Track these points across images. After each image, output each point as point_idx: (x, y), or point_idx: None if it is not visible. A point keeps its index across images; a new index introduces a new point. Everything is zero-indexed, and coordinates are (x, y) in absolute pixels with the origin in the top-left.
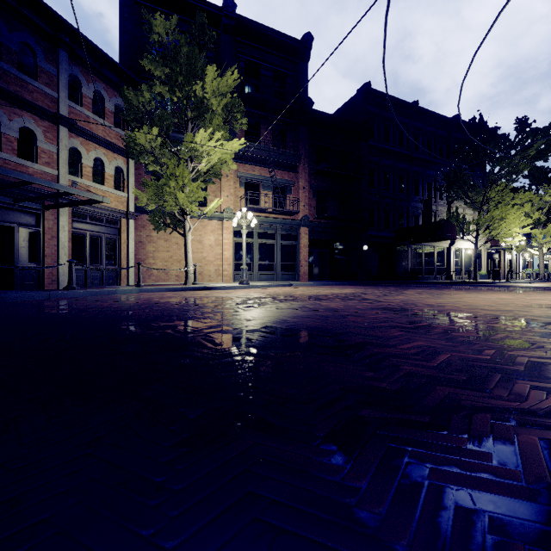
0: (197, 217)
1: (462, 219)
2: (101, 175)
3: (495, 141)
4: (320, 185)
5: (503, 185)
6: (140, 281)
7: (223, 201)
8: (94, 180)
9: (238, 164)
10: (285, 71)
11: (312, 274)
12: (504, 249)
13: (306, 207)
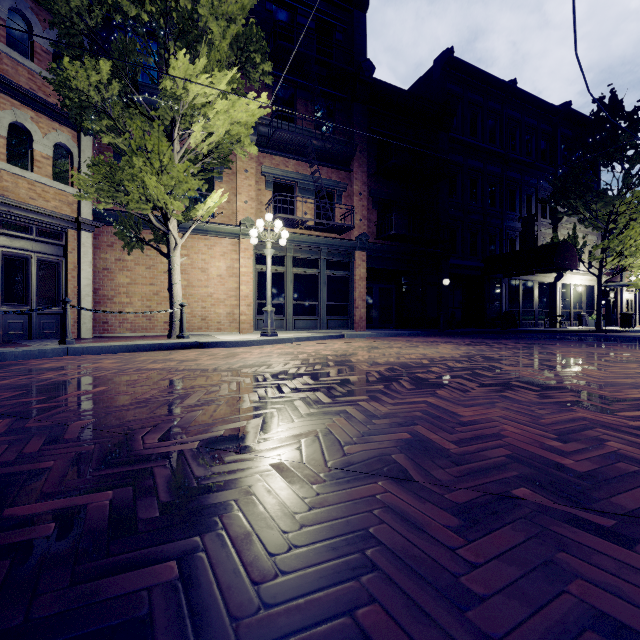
0: (198, 232)
1: (578, 244)
2: (27, 154)
3: (634, 129)
4: (384, 191)
5: (637, 195)
6: (67, 335)
7: (239, 209)
8: (12, 161)
9: (263, 154)
10: (333, 20)
11: (372, 319)
12: (623, 285)
13: (363, 222)
